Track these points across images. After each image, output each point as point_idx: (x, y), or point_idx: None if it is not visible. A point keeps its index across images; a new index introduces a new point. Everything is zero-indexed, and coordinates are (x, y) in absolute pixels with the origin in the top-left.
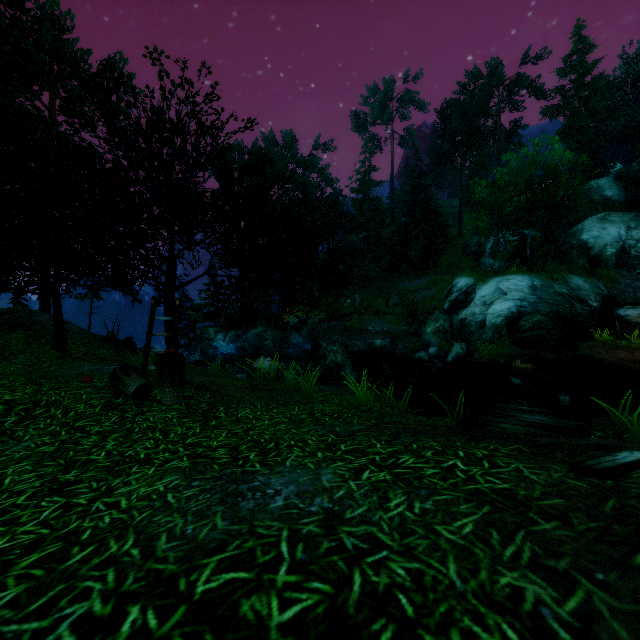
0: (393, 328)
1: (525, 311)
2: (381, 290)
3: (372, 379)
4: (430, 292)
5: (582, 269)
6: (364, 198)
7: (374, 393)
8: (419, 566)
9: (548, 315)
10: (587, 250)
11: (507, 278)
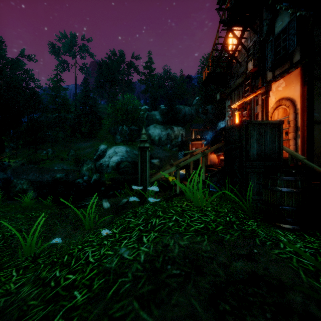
0: (70, 167)
1: (123, 160)
2: (66, 147)
3: (53, 194)
4: (91, 150)
5: None
6: (56, 95)
7: (34, 200)
8: (1, 230)
9: (131, 162)
10: (150, 137)
11: (118, 147)
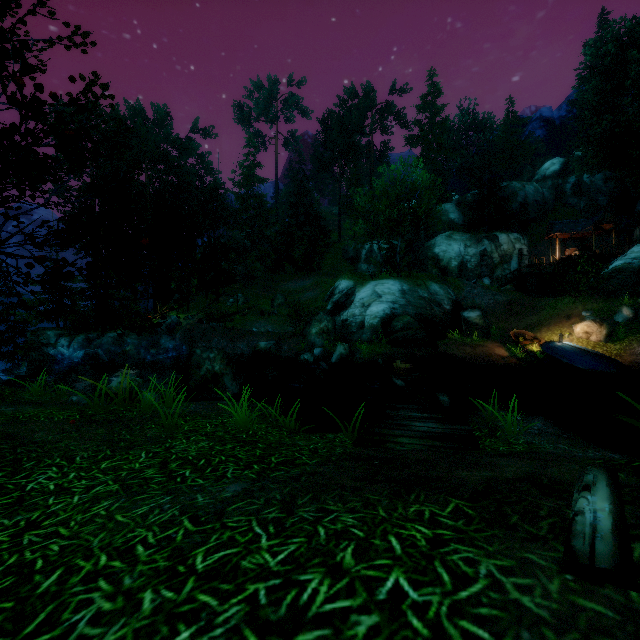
0: (278, 329)
1: (397, 313)
2: (266, 290)
3: (256, 385)
4: (314, 293)
5: (438, 277)
6: (248, 193)
7: (258, 413)
8: None
9: (415, 316)
10: (438, 262)
11: (382, 282)
